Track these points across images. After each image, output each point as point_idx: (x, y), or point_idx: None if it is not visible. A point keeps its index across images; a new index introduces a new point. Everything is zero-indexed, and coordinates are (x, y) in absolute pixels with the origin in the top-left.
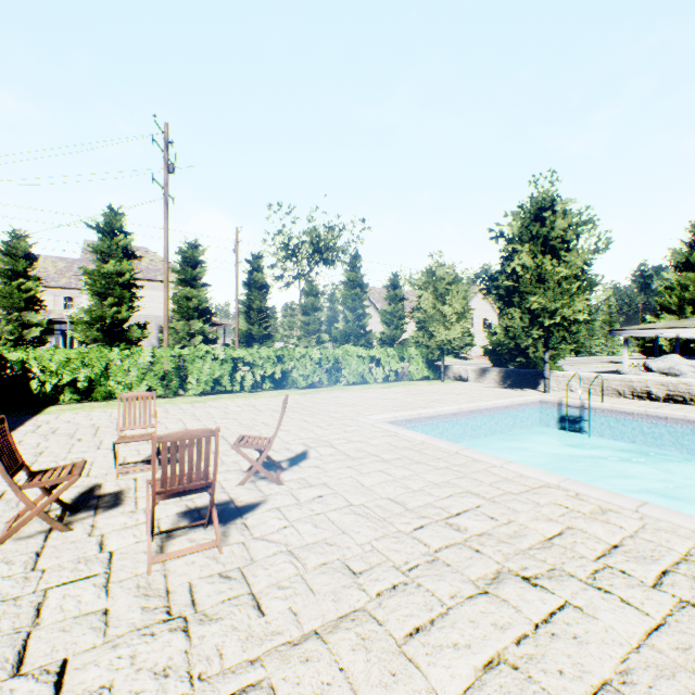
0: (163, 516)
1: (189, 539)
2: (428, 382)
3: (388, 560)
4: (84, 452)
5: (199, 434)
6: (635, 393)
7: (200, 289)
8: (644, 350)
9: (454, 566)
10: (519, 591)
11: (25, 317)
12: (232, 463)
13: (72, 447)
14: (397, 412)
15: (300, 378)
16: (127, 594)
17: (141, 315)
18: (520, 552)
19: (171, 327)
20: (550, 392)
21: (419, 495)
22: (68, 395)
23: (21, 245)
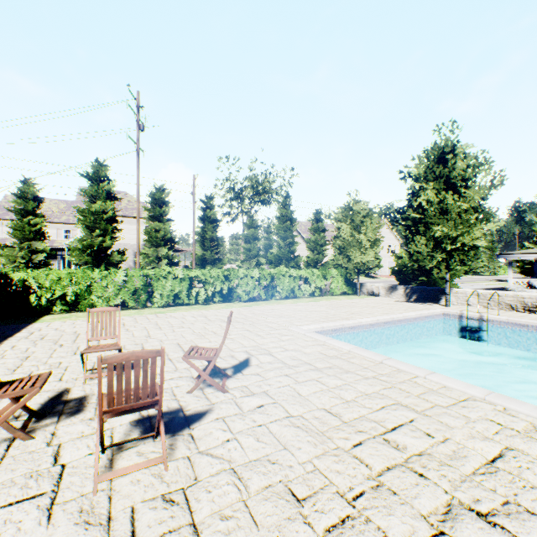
0: (117, 424)
1: (138, 451)
2: (346, 297)
3: (331, 485)
4: (62, 357)
5: (144, 355)
6: (527, 308)
7: (165, 223)
8: (523, 270)
9: (400, 494)
10: (478, 532)
11: (33, 245)
12: (184, 369)
13: (53, 353)
14: (324, 322)
15: (243, 293)
16: (68, 521)
17: (121, 243)
18: (466, 478)
19: (143, 253)
20: (450, 306)
21: (353, 407)
22: (59, 307)
23: (30, 190)
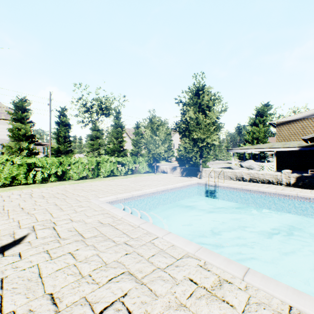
0: None
1: None
2: (148, 174)
3: None
4: None
5: None
6: (237, 178)
7: (27, 124)
8: (240, 158)
9: None
10: None
11: None
12: None
13: None
14: (121, 194)
15: (74, 174)
16: None
17: None
18: None
19: (8, 145)
20: (202, 178)
21: (82, 285)
22: None
23: None
